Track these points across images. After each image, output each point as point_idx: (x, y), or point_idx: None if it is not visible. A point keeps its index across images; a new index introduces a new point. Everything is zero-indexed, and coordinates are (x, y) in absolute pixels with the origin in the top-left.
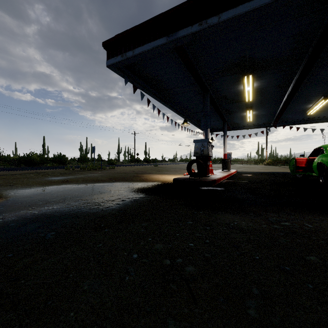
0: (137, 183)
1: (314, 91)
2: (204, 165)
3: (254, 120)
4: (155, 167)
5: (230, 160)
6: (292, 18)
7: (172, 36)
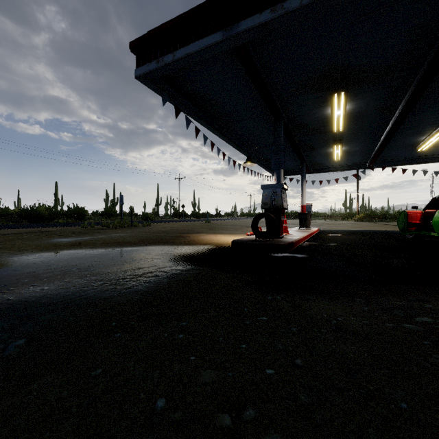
0: (179, 247)
1: (431, 118)
2: (277, 221)
3: (344, 158)
4: (207, 224)
5: (311, 214)
6: (410, 2)
7: (231, 29)
